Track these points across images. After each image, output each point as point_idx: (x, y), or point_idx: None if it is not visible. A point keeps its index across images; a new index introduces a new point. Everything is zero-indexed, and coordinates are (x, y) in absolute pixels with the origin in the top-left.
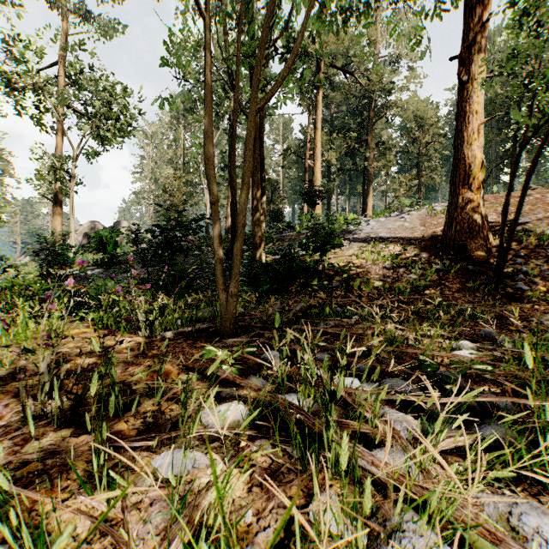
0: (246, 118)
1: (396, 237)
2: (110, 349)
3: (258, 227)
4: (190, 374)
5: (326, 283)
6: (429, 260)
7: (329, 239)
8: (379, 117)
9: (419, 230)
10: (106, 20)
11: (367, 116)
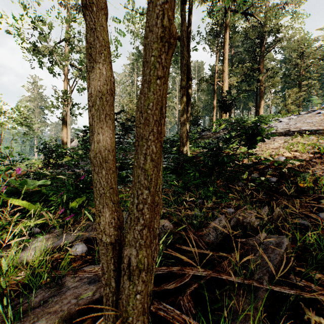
0: (174, 60)
1: None
2: None
3: (185, 125)
4: None
5: (264, 179)
6: None
7: (261, 131)
8: (269, 51)
9: None
10: None
11: (259, 51)
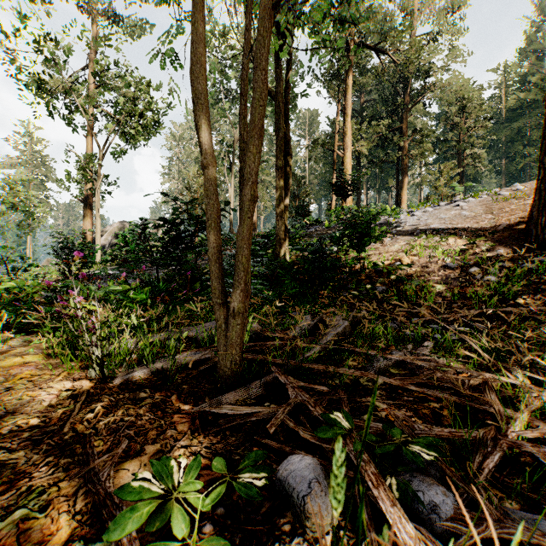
0: (271, 110)
1: (456, 228)
2: (14, 414)
3: (282, 220)
4: (94, 543)
5: (369, 287)
6: (511, 256)
7: (371, 231)
8: (415, 102)
9: (485, 219)
10: (133, 22)
11: (401, 101)
